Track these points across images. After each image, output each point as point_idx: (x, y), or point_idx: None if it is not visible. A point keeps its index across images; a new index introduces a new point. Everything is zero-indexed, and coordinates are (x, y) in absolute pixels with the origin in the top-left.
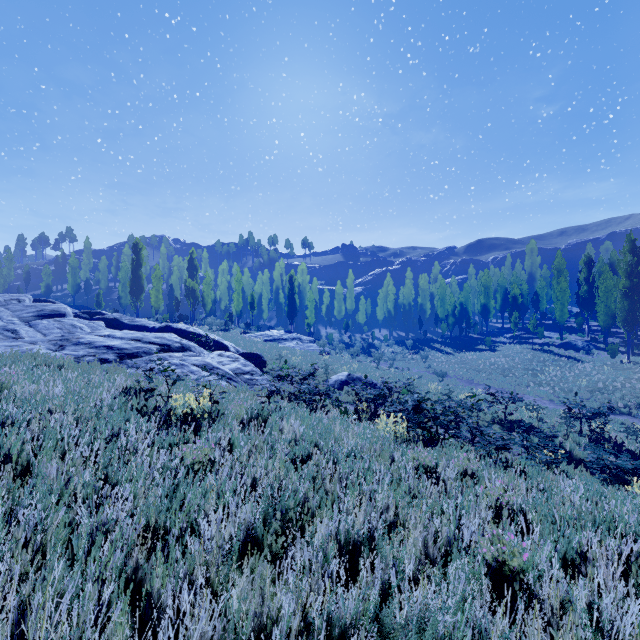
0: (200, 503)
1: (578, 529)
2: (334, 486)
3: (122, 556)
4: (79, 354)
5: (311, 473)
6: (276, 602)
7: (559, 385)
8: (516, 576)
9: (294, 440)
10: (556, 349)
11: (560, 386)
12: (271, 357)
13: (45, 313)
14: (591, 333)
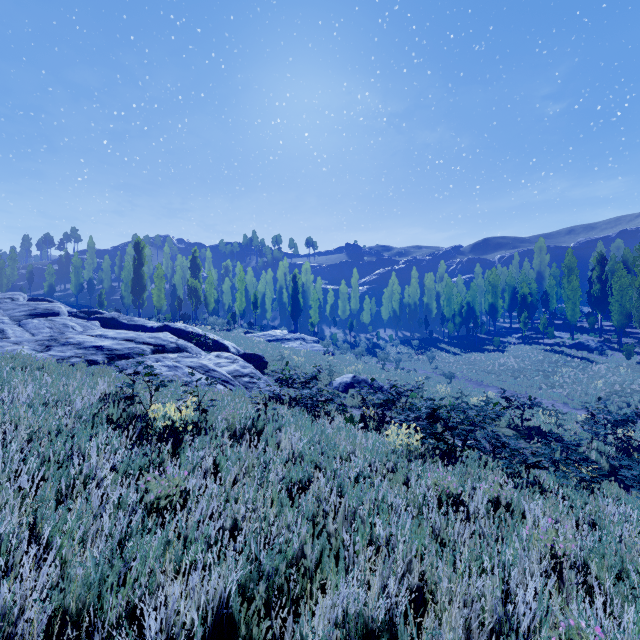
0: (154, 567)
1: None
2: (339, 528)
3: None
4: (65, 355)
5: (310, 509)
6: None
7: (573, 387)
8: None
9: (292, 458)
10: (568, 350)
11: (574, 388)
12: (273, 358)
13: (38, 312)
14: (604, 333)
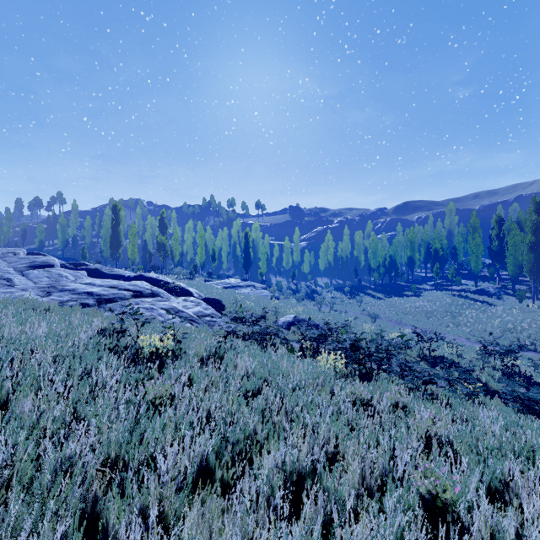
0: (158, 437)
1: (500, 459)
2: (281, 419)
3: (81, 491)
4: (63, 299)
5: (260, 407)
6: (223, 538)
7: (474, 325)
8: (448, 507)
9: (246, 375)
10: (472, 295)
11: (475, 326)
12: (229, 301)
13: (36, 264)
14: (501, 281)
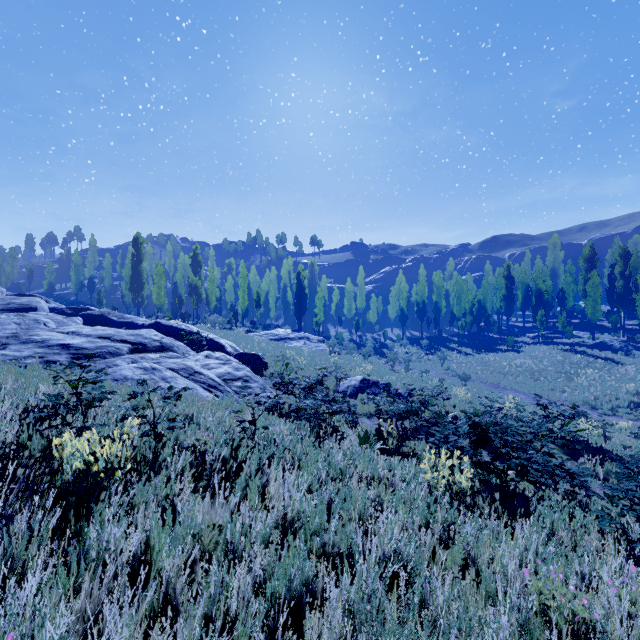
0: None
1: None
2: None
3: None
4: (21, 355)
5: None
6: None
7: (600, 391)
8: None
9: (282, 524)
10: (589, 350)
11: (602, 392)
12: (274, 358)
13: (12, 307)
14: (626, 332)
